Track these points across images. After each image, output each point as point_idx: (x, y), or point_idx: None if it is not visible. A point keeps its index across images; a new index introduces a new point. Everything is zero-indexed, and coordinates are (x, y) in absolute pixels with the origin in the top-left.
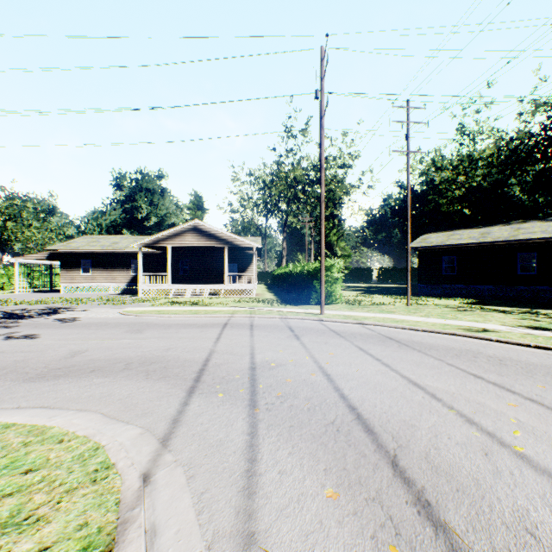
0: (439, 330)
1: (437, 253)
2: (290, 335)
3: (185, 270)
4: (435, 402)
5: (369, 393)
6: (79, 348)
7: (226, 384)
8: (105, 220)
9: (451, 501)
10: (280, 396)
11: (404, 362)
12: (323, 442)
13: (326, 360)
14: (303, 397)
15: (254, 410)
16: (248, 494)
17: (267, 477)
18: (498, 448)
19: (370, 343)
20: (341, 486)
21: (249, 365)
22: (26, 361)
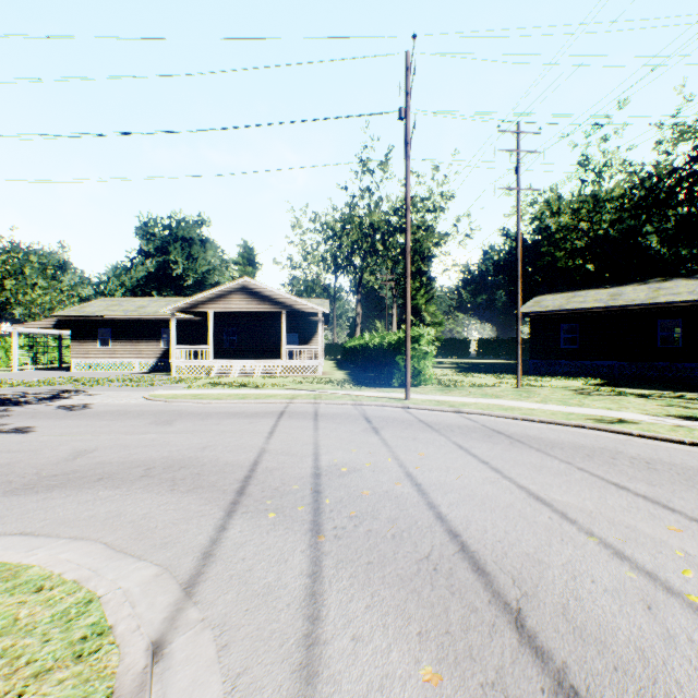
0: (562, 421)
1: (554, 320)
2: (366, 427)
3: (231, 342)
4: (568, 525)
5: (476, 512)
6: (86, 447)
7: (280, 498)
8: (130, 278)
9: (609, 688)
10: (354, 516)
11: (520, 466)
12: (414, 589)
13: (415, 464)
14: (385, 517)
15: (318, 539)
16: (307, 677)
17: (335, 647)
18: (666, 598)
19: (472, 439)
20: (445, 663)
21: (312, 470)
22: (11, 465)
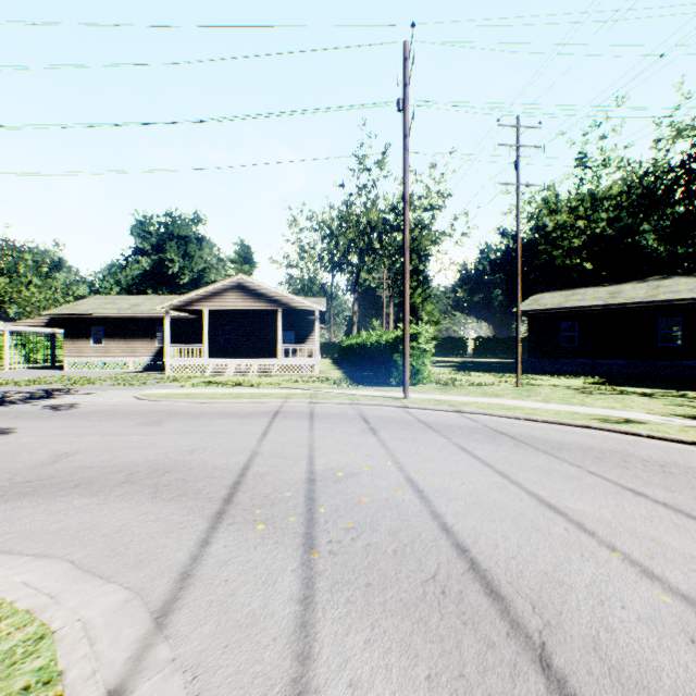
0: (566, 421)
1: (553, 318)
2: (364, 428)
3: (227, 340)
4: (587, 537)
5: (484, 522)
6: (67, 449)
7: (270, 507)
8: (125, 276)
9: None
10: (351, 528)
11: (528, 470)
12: (420, 618)
13: (416, 467)
14: (385, 529)
15: (311, 555)
16: None
17: None
18: None
19: (475, 440)
20: None
21: (306, 475)
22: None
